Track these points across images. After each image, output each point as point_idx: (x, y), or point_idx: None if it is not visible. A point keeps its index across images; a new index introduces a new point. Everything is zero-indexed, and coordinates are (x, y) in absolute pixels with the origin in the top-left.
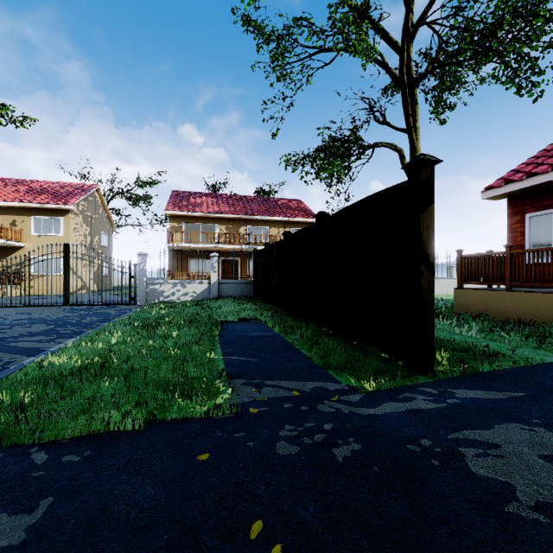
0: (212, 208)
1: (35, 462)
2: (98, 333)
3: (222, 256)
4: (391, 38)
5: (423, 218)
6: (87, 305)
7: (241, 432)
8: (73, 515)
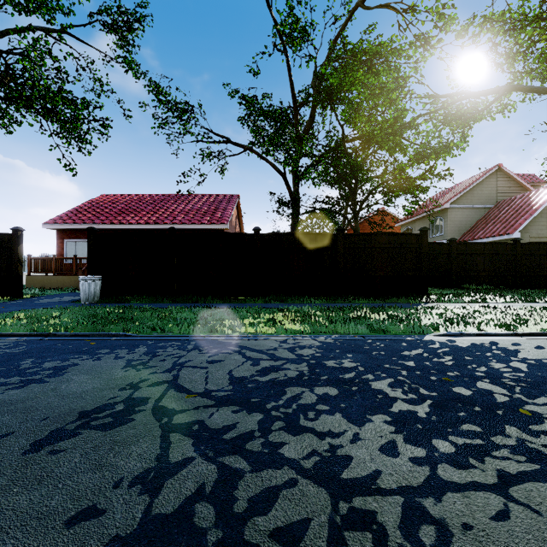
0: None
1: None
2: None
3: None
4: None
5: (19, 248)
6: None
7: None
8: None
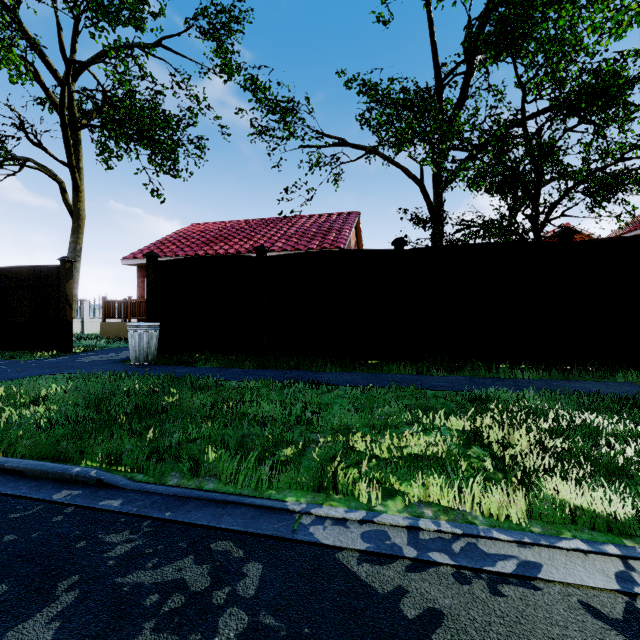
0: None
1: None
2: None
3: None
4: (50, 63)
5: (68, 285)
6: None
7: None
8: None
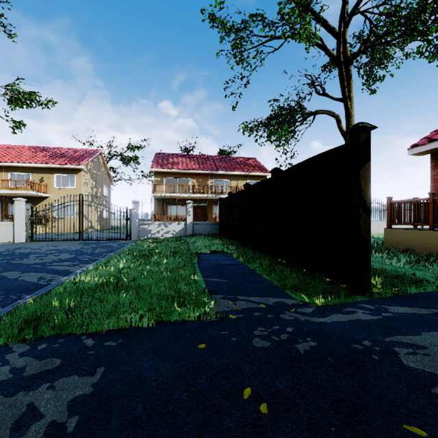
0: (186, 166)
1: (87, 345)
2: (108, 260)
3: (194, 203)
4: (330, 25)
5: (362, 172)
6: (95, 240)
7: (226, 331)
8: (120, 378)
